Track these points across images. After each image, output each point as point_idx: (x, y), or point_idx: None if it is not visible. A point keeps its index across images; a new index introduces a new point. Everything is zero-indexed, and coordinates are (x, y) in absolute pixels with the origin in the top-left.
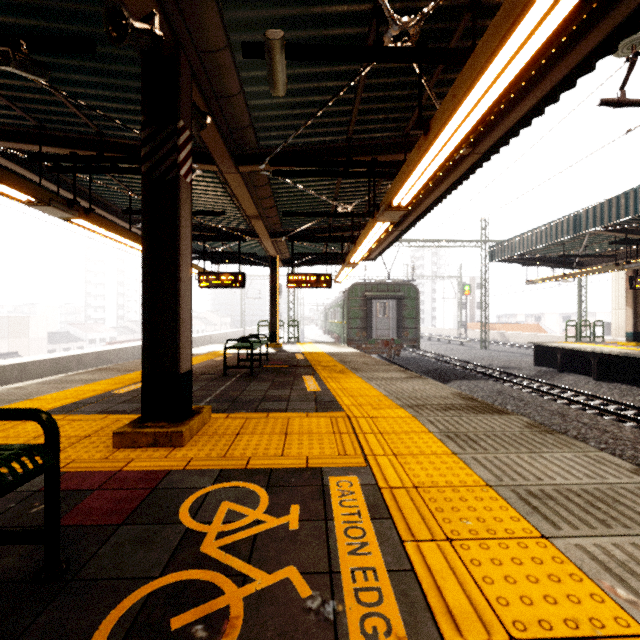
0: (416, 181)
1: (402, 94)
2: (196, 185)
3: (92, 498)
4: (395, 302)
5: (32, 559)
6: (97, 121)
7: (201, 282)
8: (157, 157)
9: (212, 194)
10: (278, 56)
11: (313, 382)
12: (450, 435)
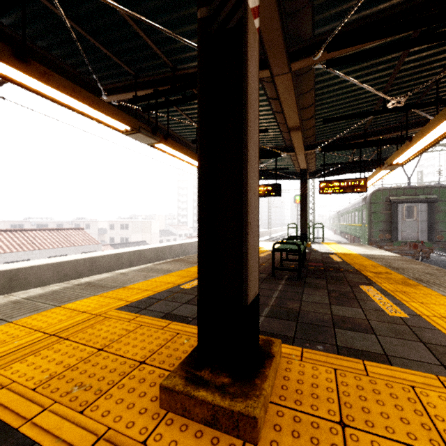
0: None
1: None
2: None
3: None
4: (425, 205)
5: None
6: (170, 57)
7: None
8: (216, 2)
9: None
10: None
11: (382, 297)
12: None
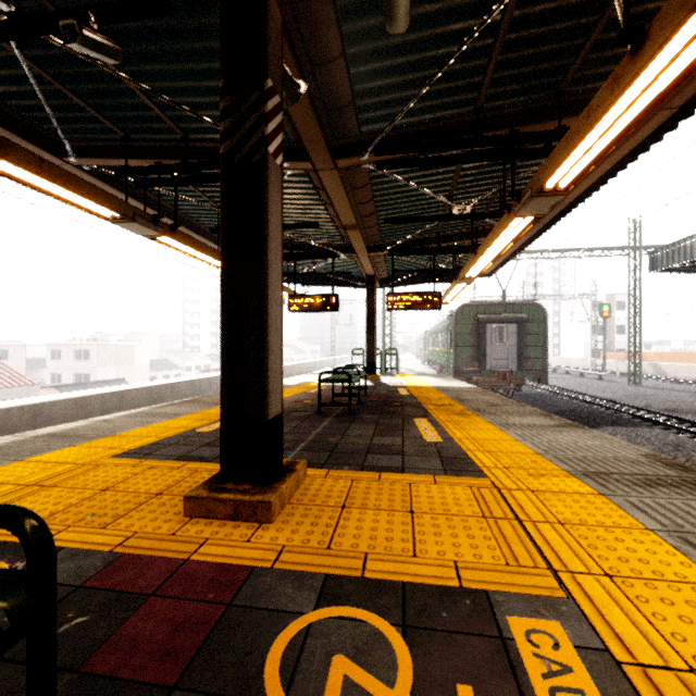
0: (591, 145)
1: (564, 27)
2: (286, 194)
3: (143, 613)
4: (515, 326)
5: None
6: (181, 123)
7: (291, 306)
8: (240, 134)
9: (304, 203)
10: None
11: (429, 427)
12: (690, 539)
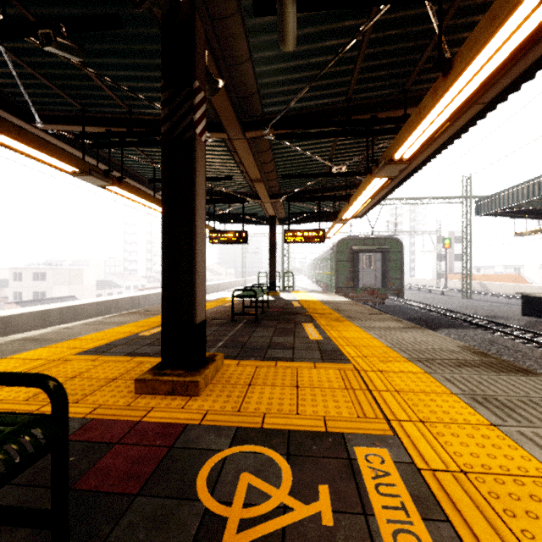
0: (423, 131)
1: (406, 46)
2: (208, 154)
3: (112, 454)
4: (380, 255)
5: (44, 536)
6: (127, 101)
7: (211, 239)
8: (175, 119)
9: (221, 162)
10: (290, 7)
11: (313, 330)
12: (478, 398)
